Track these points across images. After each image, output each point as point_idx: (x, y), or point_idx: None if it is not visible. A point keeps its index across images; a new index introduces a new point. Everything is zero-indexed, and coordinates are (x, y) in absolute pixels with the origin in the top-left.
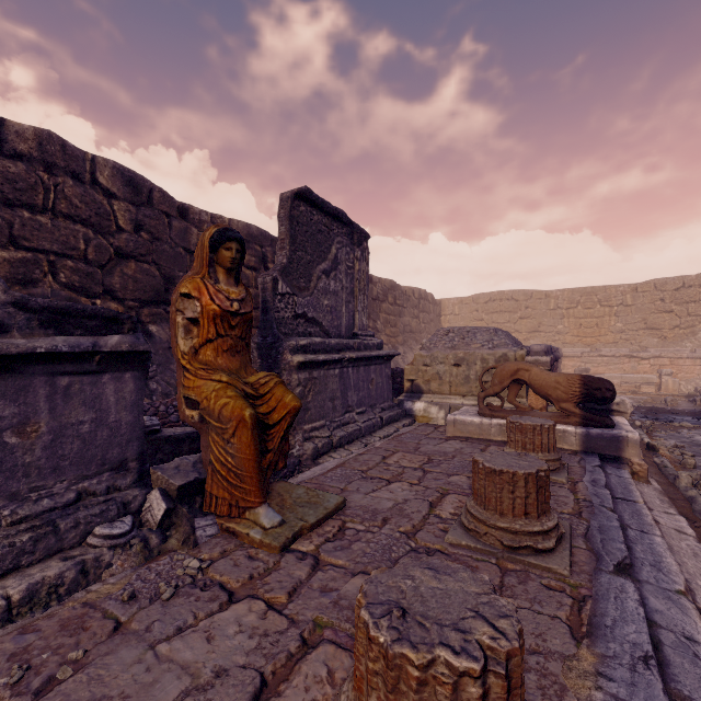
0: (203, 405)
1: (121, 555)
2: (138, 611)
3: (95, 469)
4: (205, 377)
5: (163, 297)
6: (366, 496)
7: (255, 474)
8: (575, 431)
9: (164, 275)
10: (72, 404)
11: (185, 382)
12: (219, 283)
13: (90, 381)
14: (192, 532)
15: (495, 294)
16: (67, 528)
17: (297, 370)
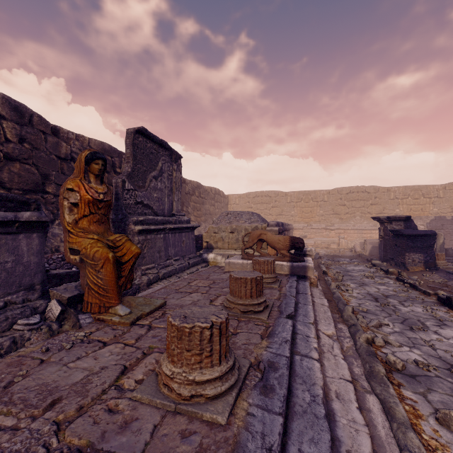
0: (82, 252)
1: (35, 334)
2: (53, 355)
3: (15, 289)
4: (83, 236)
5: (41, 188)
6: (177, 300)
7: (115, 288)
8: (287, 264)
9: (41, 173)
10: (1, 251)
11: (70, 240)
12: (91, 183)
13: (11, 238)
14: (77, 321)
15: (259, 192)
16: (1, 320)
17: (137, 234)
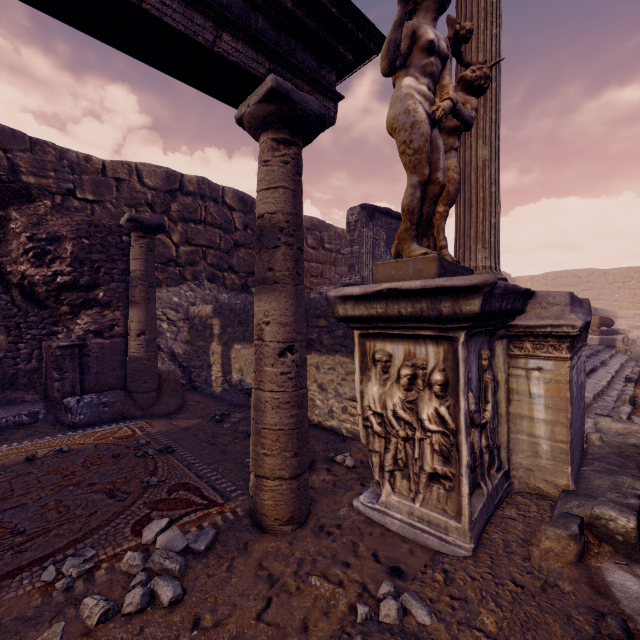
0: None
1: None
2: None
3: None
4: None
5: None
6: None
7: None
8: (596, 337)
9: None
10: None
11: None
12: None
13: None
14: None
15: (561, 272)
16: None
17: None
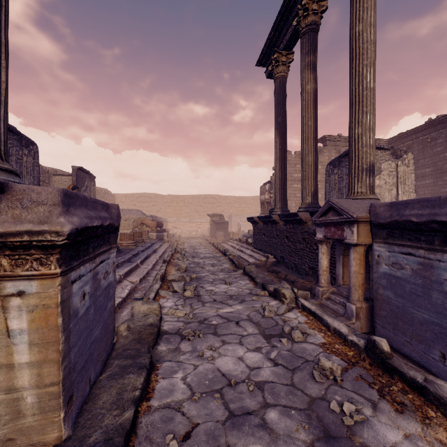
0: None
1: None
2: None
3: None
4: None
5: None
6: None
7: None
8: (155, 234)
9: None
10: None
11: None
12: None
13: None
14: None
15: (142, 194)
16: None
17: None
